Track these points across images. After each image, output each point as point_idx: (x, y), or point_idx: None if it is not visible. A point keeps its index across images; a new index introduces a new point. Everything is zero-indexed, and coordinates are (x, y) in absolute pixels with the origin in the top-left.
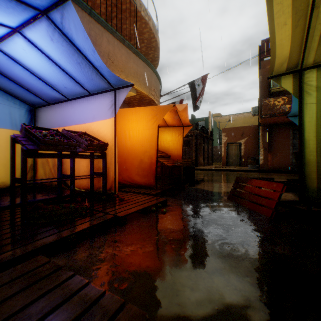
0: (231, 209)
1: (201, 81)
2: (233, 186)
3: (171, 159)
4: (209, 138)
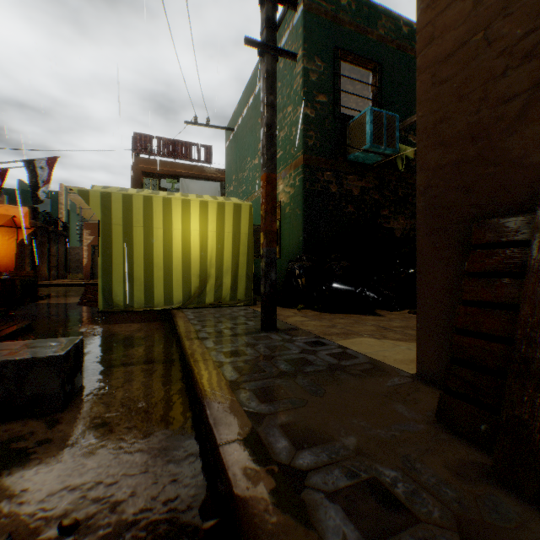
0: (79, 309)
1: (47, 163)
2: (84, 294)
3: None
4: (63, 234)
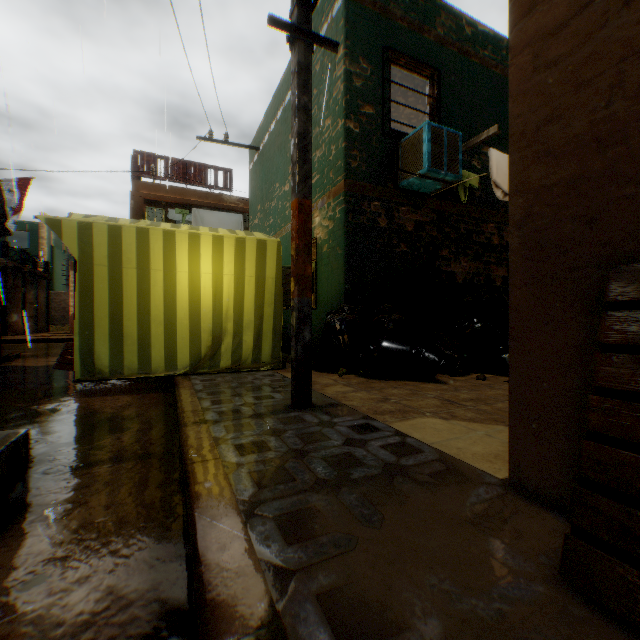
0: (55, 374)
1: (18, 185)
2: (63, 354)
3: None
4: (43, 275)
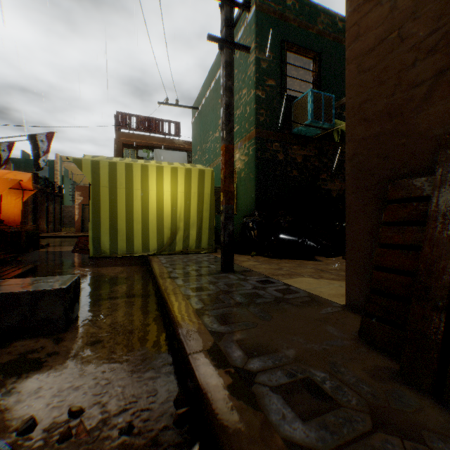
0: (73, 255)
1: (47, 137)
2: (77, 244)
3: (7, 225)
4: (58, 195)
